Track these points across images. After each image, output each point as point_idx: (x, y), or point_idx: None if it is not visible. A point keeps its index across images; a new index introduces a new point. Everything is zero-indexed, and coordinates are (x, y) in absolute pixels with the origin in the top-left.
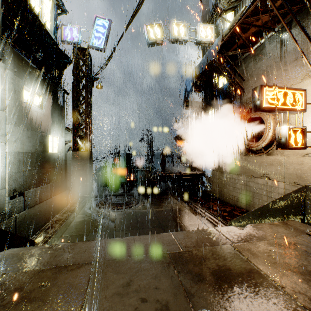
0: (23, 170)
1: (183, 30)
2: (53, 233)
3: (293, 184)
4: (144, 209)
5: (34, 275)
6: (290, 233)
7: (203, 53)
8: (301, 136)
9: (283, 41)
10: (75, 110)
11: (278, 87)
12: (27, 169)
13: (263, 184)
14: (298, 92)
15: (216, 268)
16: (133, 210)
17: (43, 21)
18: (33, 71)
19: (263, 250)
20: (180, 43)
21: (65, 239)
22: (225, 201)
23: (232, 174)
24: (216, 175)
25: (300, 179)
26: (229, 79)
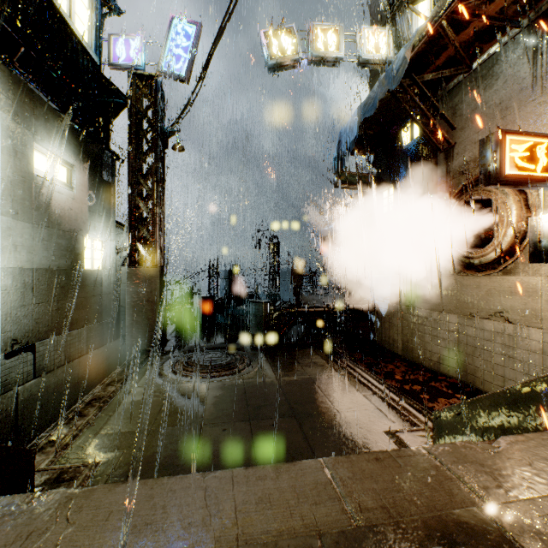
0: (32, 302)
1: (335, 39)
2: (82, 428)
3: None
4: (260, 377)
5: None
6: None
7: (371, 84)
8: None
9: (538, 45)
10: (133, 190)
11: (535, 134)
12: (40, 300)
13: (495, 332)
14: None
15: None
16: (240, 379)
17: (74, 26)
18: (52, 116)
19: None
20: (328, 63)
21: (104, 441)
22: (415, 362)
23: (430, 310)
24: (398, 311)
25: None
26: (425, 127)
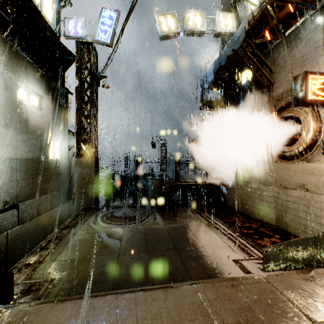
0: (16, 179)
1: (200, 20)
2: (45, 256)
3: None
4: (155, 224)
5: None
6: None
7: (222, 47)
8: None
9: None
10: (78, 111)
11: None
12: (22, 178)
13: (300, 197)
14: None
15: None
16: (142, 225)
17: (43, 12)
18: (29, 66)
19: None
20: (196, 35)
21: (59, 265)
22: (249, 215)
23: (258, 184)
24: (239, 184)
25: None
26: (255, 72)
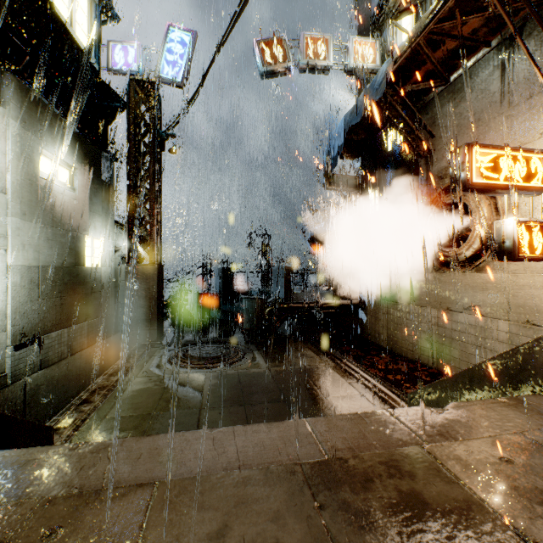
0: (38, 298)
1: (324, 49)
2: (90, 412)
3: (525, 325)
4: (253, 367)
5: (34, 511)
6: (534, 420)
7: (359, 90)
8: (540, 237)
9: (505, 64)
10: (131, 191)
11: (499, 147)
12: (46, 296)
13: (469, 324)
14: (535, 155)
15: (398, 499)
16: (234, 369)
17: (75, 34)
18: (56, 121)
19: (486, 458)
20: (317, 71)
21: (112, 423)
22: (399, 353)
23: (412, 305)
24: (384, 306)
25: (538, 314)
26: (407, 135)
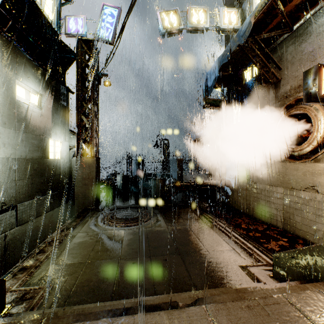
0: (15, 179)
1: (203, 16)
2: (42, 260)
3: None
4: (157, 226)
5: None
6: None
7: (225, 44)
8: None
9: None
10: (79, 110)
11: None
12: (20, 178)
13: (309, 199)
14: None
15: None
16: (144, 228)
17: (43, 9)
18: (28, 63)
19: None
20: (199, 31)
21: (56, 270)
22: (254, 217)
23: (264, 184)
24: (243, 185)
25: None
26: (261, 68)
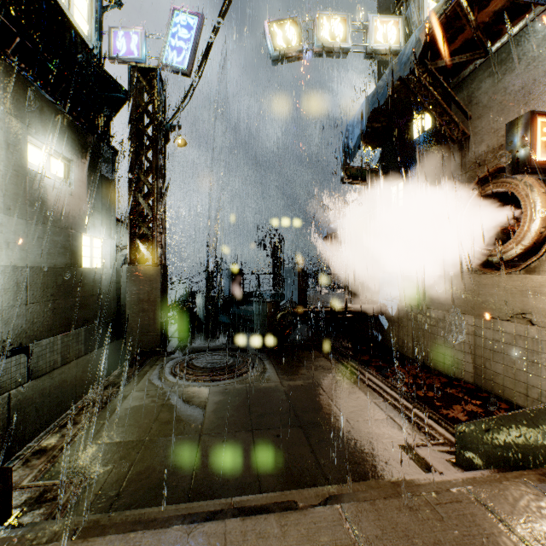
0: (25, 302)
1: (342, 29)
2: (72, 437)
3: None
4: (264, 381)
5: None
6: None
7: (379, 76)
8: None
9: None
10: (133, 186)
11: None
12: (35, 300)
13: (517, 335)
14: None
15: None
16: (242, 383)
17: (72, 17)
18: (48, 108)
19: None
20: (334, 55)
21: (95, 452)
22: (427, 365)
23: (443, 310)
24: (408, 312)
25: None
26: (438, 117)
